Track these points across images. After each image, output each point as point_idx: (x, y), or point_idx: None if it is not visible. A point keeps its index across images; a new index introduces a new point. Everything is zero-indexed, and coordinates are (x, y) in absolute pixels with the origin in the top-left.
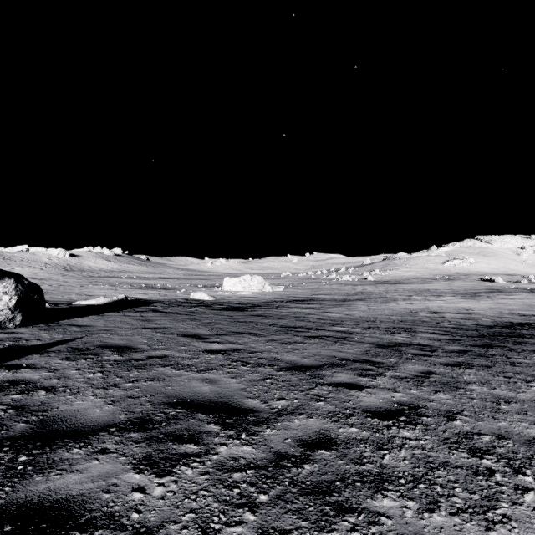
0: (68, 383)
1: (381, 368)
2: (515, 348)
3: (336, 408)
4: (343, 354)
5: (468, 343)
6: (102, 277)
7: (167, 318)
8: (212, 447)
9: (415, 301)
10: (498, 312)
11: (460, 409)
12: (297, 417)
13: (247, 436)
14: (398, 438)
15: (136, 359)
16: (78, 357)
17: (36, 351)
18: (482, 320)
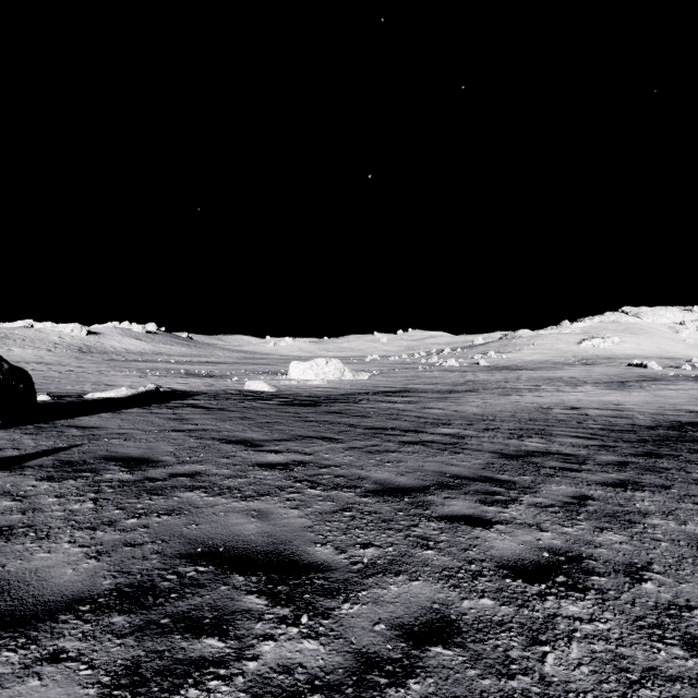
0: (36, 519)
1: (513, 490)
2: (693, 458)
3: (454, 561)
4: (455, 468)
5: (627, 452)
6: (129, 362)
7: (209, 416)
8: (250, 644)
9: (545, 393)
10: (658, 407)
11: (645, 560)
12: (393, 579)
13: (310, 619)
14: (561, 618)
15: (153, 478)
16: (66, 475)
17: (6, 466)
18: (639, 419)
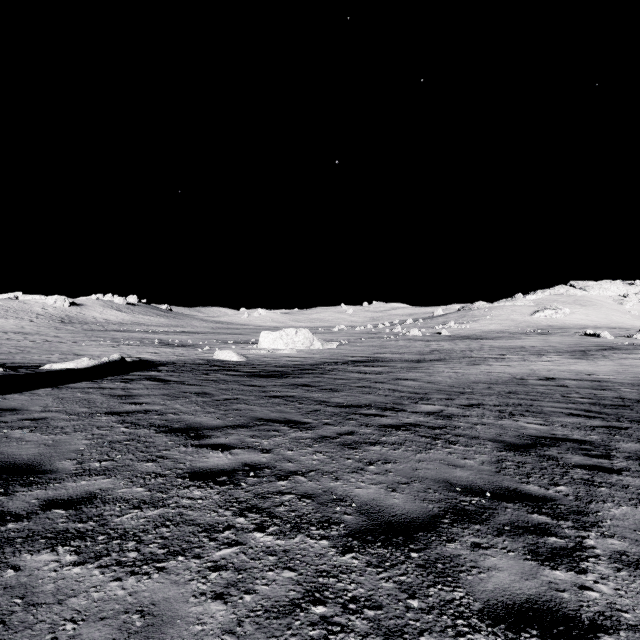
0: None
1: (564, 520)
2: None
3: None
4: (461, 472)
5: None
6: (107, 332)
7: (162, 391)
8: None
9: (512, 362)
10: (633, 377)
11: None
12: None
13: None
14: None
15: (9, 512)
16: None
17: None
18: (623, 391)
